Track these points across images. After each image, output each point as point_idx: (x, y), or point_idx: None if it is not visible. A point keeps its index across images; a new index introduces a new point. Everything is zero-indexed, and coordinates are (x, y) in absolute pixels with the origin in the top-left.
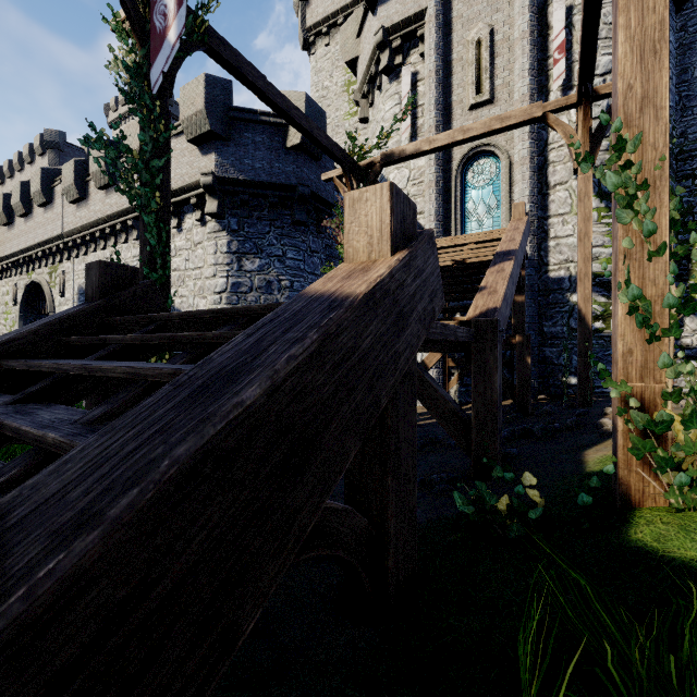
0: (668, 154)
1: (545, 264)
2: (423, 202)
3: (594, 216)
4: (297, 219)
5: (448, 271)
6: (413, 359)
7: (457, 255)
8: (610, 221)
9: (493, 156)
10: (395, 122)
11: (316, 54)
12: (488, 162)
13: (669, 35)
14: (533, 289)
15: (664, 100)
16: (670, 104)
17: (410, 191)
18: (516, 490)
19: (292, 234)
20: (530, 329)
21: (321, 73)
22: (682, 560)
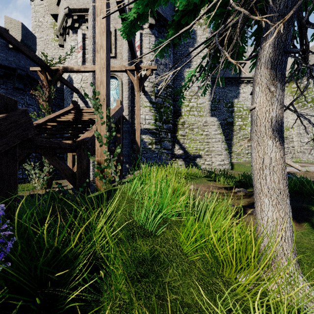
0: (106, 98)
1: (134, 123)
2: (88, 91)
3: (148, 109)
4: (17, 86)
5: (85, 122)
6: (14, 149)
7: (93, 116)
8: (153, 111)
9: (116, 79)
10: (67, 55)
11: (34, 2)
12: (114, 81)
13: (106, 67)
14: (129, 132)
15: (105, 84)
16: (171, 76)
17: (82, 85)
18: (62, 190)
19: (14, 94)
20: (128, 147)
21: (38, 13)
22: (89, 197)
